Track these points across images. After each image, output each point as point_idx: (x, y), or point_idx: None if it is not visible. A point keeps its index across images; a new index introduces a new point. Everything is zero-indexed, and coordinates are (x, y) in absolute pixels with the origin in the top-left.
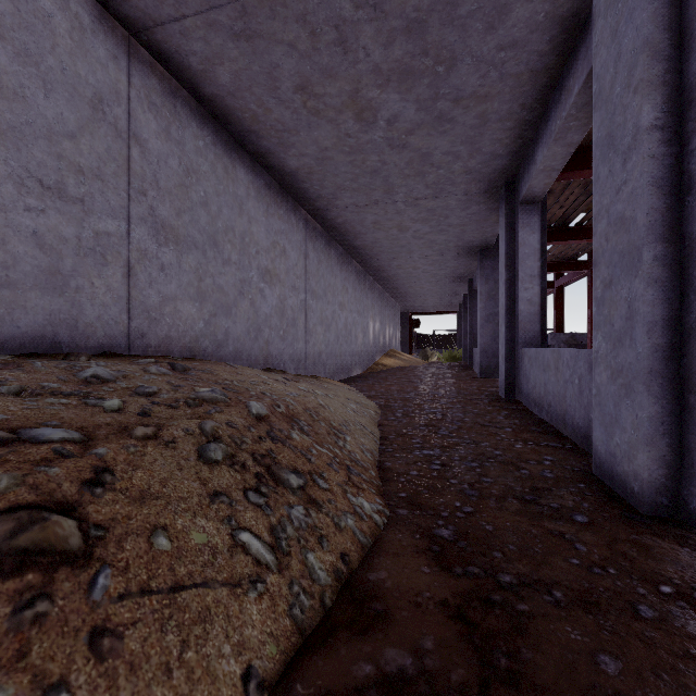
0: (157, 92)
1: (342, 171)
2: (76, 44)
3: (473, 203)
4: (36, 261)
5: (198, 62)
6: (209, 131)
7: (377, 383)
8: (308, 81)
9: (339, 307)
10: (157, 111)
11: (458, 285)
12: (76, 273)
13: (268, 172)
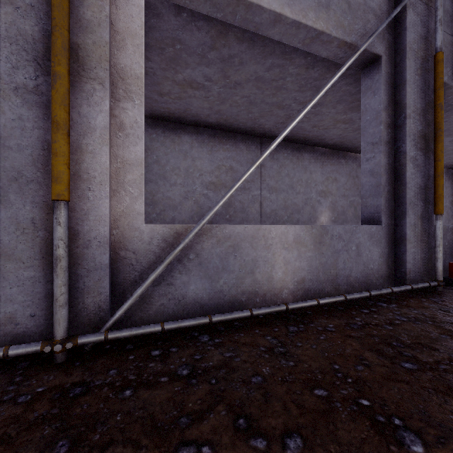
0: None
1: None
2: None
3: None
4: None
5: None
6: None
7: None
8: None
9: None
10: None
11: None
12: None
13: (452, 169)
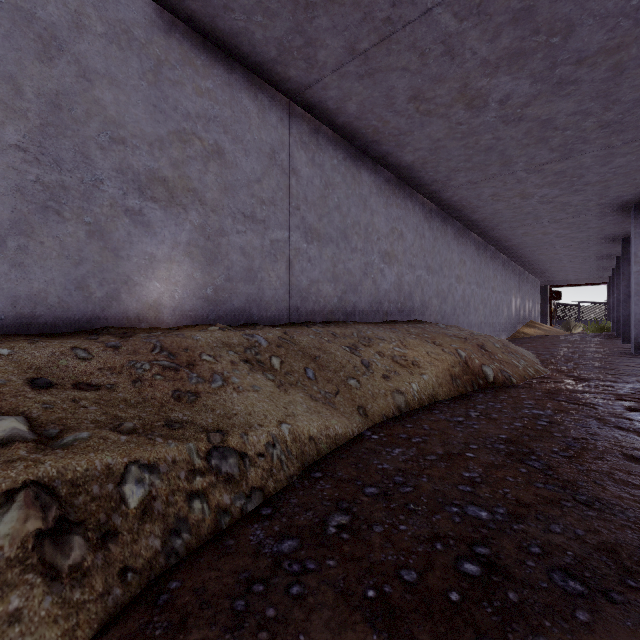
0: (427, 212)
1: (505, 215)
2: (413, 211)
3: (608, 216)
4: (408, 290)
5: (446, 197)
6: (439, 216)
7: (524, 344)
8: (497, 193)
9: (491, 290)
10: (427, 220)
11: (604, 262)
12: (413, 292)
13: (458, 222)
